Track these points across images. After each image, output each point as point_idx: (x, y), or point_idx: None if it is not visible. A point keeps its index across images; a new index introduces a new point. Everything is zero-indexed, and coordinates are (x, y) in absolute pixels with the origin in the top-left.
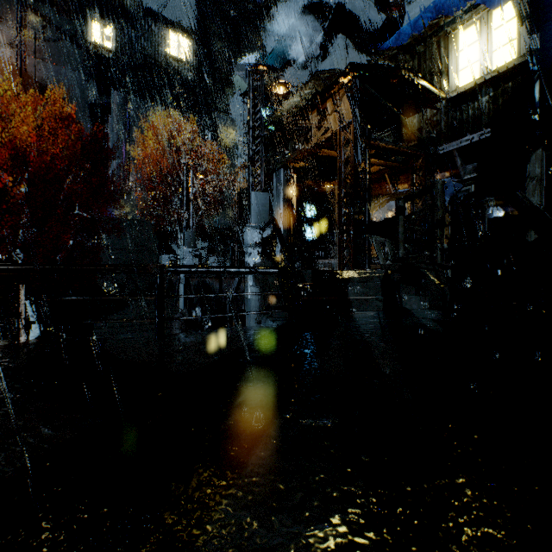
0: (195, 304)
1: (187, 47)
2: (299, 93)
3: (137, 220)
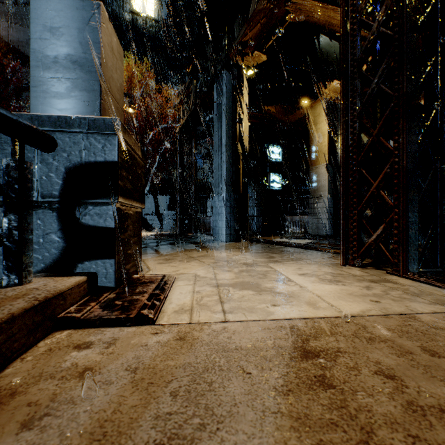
0: None
1: (152, 3)
2: None
3: None
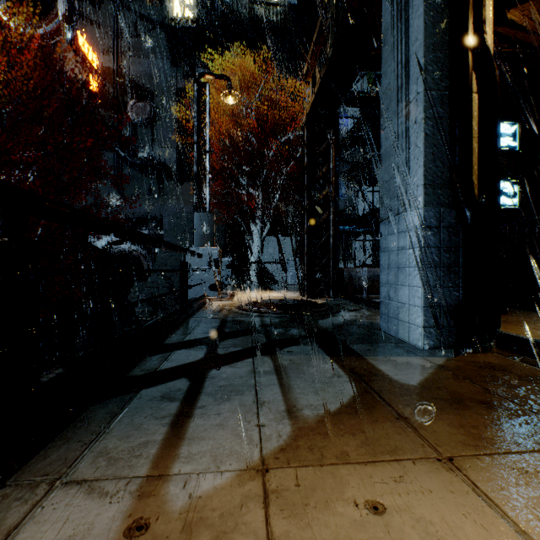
0: None
1: None
2: None
3: None
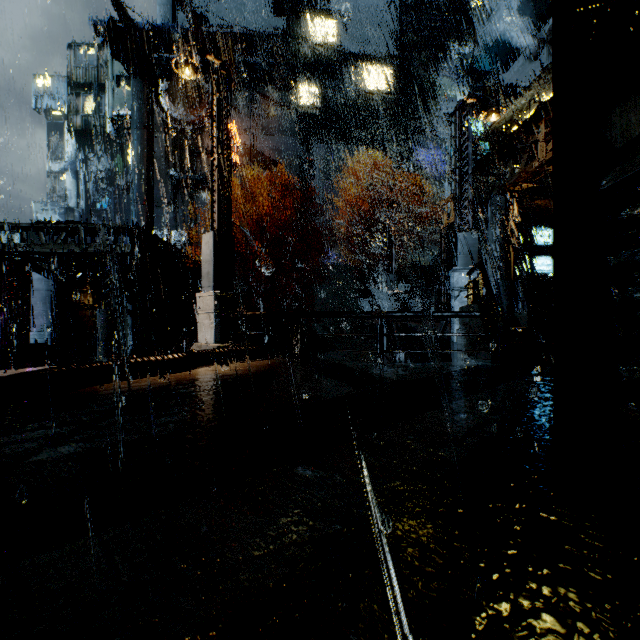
0: (398, 348)
1: (387, 75)
2: (524, 95)
3: (340, 265)
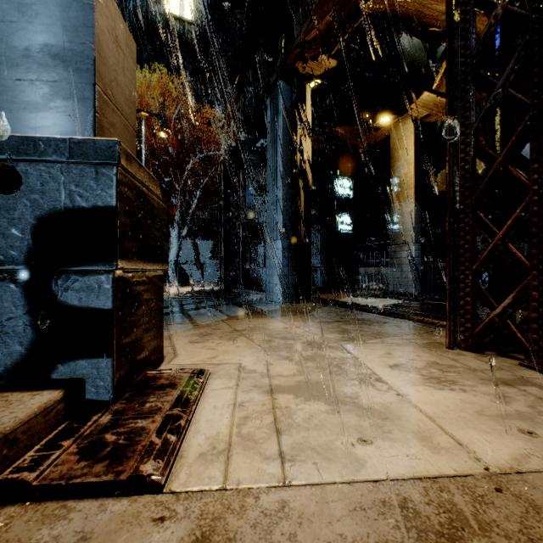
0: None
1: (191, 3)
2: None
3: None
